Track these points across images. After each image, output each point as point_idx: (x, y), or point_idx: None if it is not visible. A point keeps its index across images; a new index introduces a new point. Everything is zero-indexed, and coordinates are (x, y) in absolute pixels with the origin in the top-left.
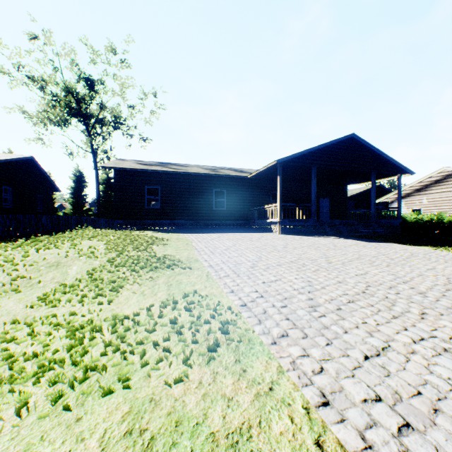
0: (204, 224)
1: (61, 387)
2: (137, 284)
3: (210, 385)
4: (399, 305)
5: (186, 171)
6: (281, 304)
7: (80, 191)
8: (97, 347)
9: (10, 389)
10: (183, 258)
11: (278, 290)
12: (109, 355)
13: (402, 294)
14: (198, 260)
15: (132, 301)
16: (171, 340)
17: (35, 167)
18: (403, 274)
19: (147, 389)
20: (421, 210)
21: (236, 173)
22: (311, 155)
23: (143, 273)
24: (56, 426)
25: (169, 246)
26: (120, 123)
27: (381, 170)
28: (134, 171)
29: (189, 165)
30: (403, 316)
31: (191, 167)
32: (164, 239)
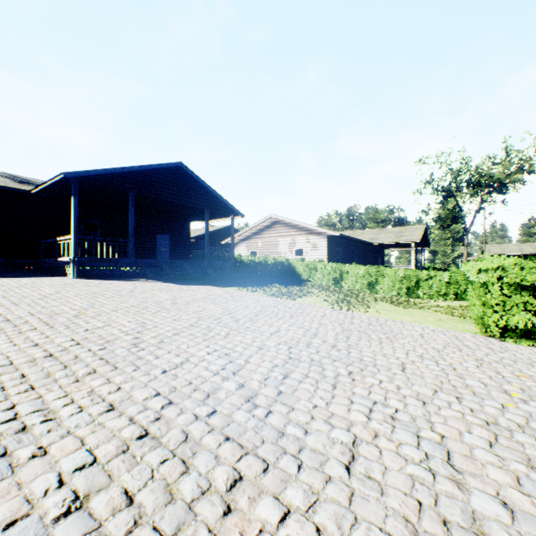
0: None
1: None
2: None
3: None
4: (73, 367)
5: None
6: None
7: None
8: None
9: None
10: None
11: None
12: None
13: (106, 350)
14: None
15: None
16: None
17: None
18: (157, 321)
19: None
20: (258, 253)
21: (13, 183)
22: (128, 176)
23: None
24: None
25: None
26: None
27: (215, 209)
28: None
29: None
30: (47, 385)
31: None
32: None
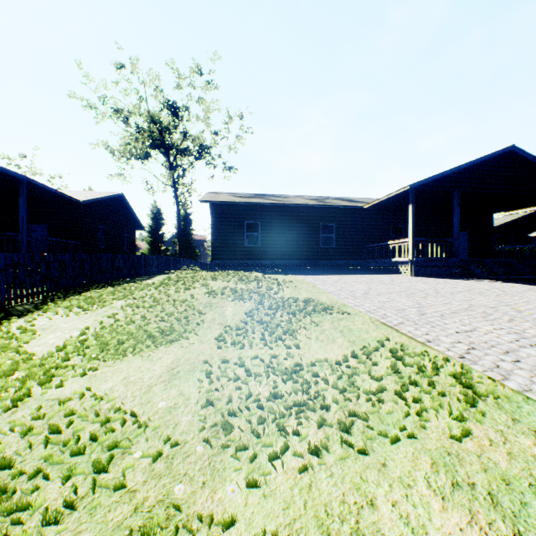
0: (309, 264)
1: (330, 430)
2: (303, 328)
3: (506, 444)
4: None
5: (290, 202)
6: (509, 358)
7: (157, 229)
8: (329, 392)
9: (279, 427)
10: (328, 302)
11: (487, 342)
12: (352, 402)
13: None
14: (346, 304)
15: (313, 346)
16: (410, 391)
17: (124, 205)
18: None
19: (432, 441)
20: None
21: (348, 203)
22: (453, 176)
23: (302, 317)
24: (365, 469)
25: (299, 289)
26: (205, 152)
27: None
28: (232, 205)
29: (287, 196)
30: None
31: (291, 197)
32: (286, 280)
